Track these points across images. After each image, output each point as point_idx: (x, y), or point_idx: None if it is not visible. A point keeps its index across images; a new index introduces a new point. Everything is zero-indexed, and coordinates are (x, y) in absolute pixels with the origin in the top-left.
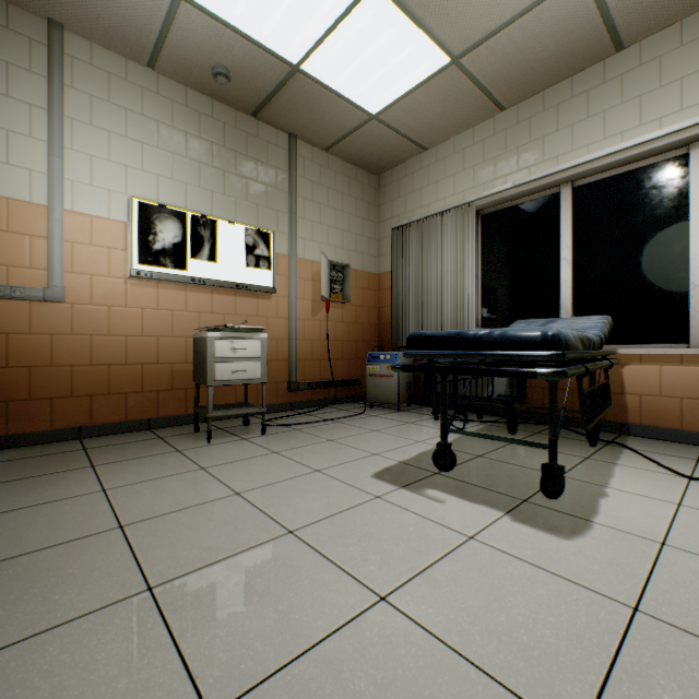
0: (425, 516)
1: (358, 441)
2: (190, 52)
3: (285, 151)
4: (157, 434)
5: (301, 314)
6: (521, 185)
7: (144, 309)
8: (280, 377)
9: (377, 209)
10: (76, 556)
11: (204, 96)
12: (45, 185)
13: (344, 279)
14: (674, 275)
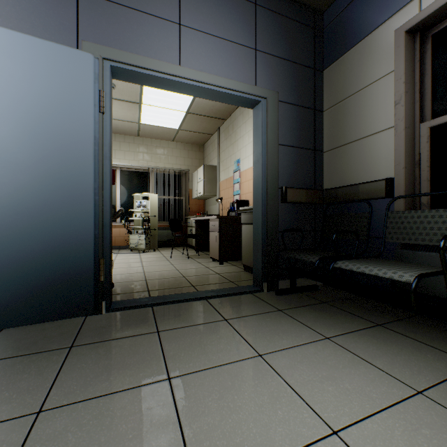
0: None
1: None
2: None
3: None
4: None
5: None
6: None
7: None
8: None
9: None
10: None
11: None
12: None
13: None
14: (114, 203)
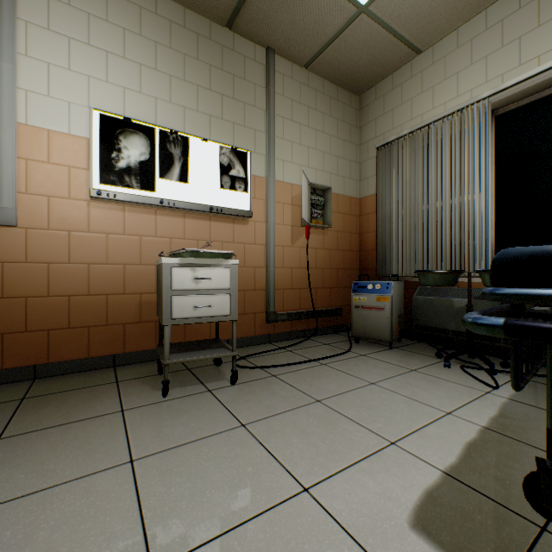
0: None
1: (357, 406)
2: None
3: (263, 66)
4: (117, 374)
5: (280, 240)
6: None
7: (109, 234)
8: (257, 307)
9: (358, 130)
10: None
11: (176, 4)
12: None
13: (325, 203)
14: None
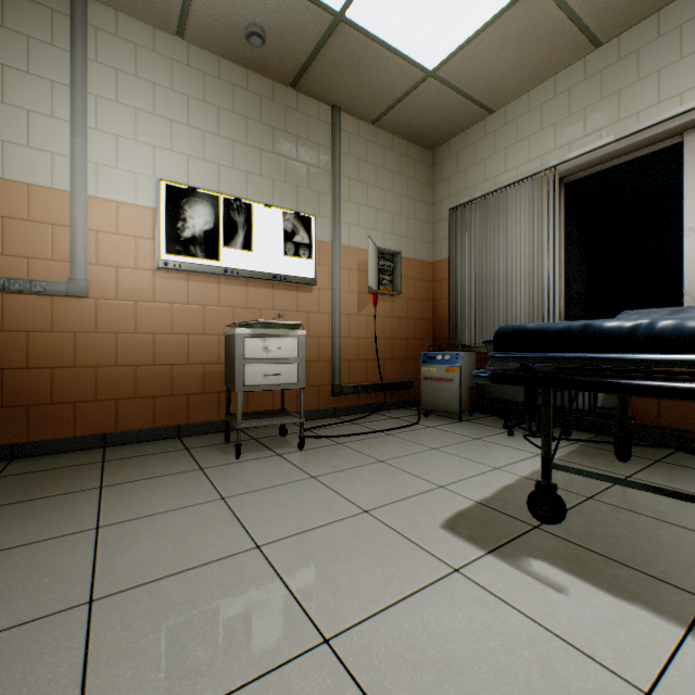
0: (542, 622)
1: (416, 464)
2: (220, 11)
3: (328, 125)
4: (185, 443)
5: (346, 308)
6: (625, 137)
7: (173, 304)
8: (322, 379)
9: (431, 188)
10: (5, 664)
11: (239, 67)
12: (67, 169)
13: (394, 268)
14: None
